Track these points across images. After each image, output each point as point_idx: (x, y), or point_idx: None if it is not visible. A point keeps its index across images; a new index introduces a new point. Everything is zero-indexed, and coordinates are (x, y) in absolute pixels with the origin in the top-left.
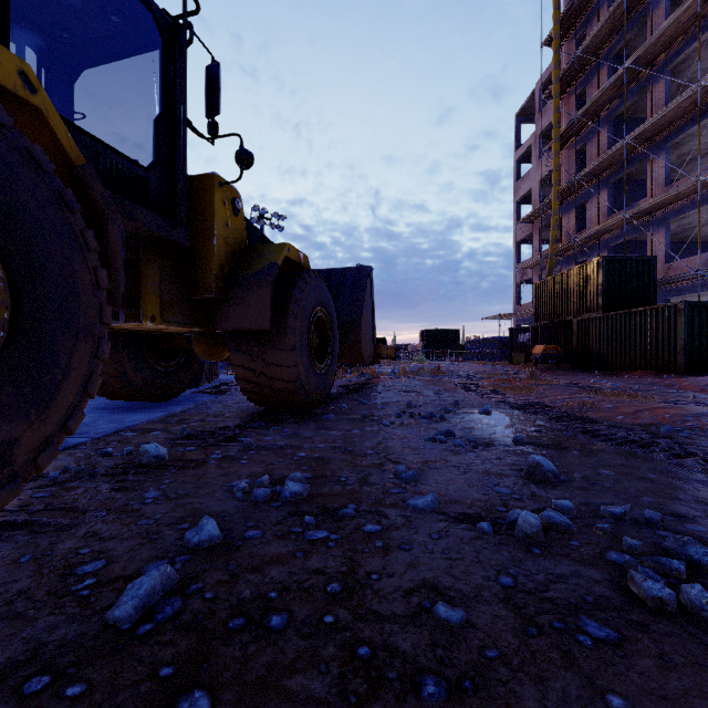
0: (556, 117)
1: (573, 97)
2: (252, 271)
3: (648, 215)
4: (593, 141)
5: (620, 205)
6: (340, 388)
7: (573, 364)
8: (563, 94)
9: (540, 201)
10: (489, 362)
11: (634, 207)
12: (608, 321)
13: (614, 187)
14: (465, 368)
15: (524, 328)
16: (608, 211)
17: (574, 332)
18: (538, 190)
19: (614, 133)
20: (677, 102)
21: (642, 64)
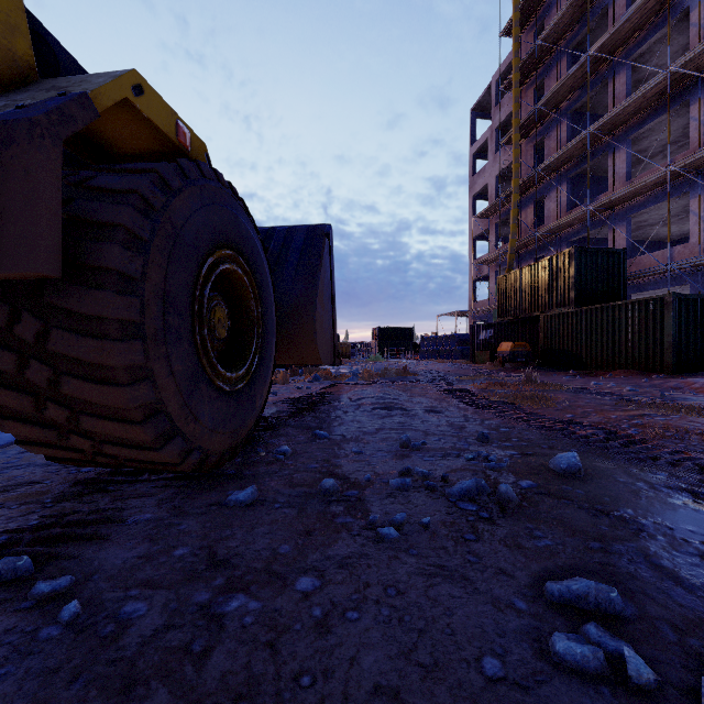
0: (517, 107)
1: (531, 90)
2: (5, 109)
3: (610, 209)
4: (552, 134)
5: (577, 200)
6: (282, 405)
7: (541, 362)
8: (521, 87)
9: (498, 196)
10: (448, 360)
11: (594, 201)
12: (582, 316)
13: (572, 182)
14: (428, 368)
15: (487, 324)
16: (568, 206)
17: (543, 328)
18: (494, 185)
19: (572, 127)
20: (645, 89)
21: (604, 53)
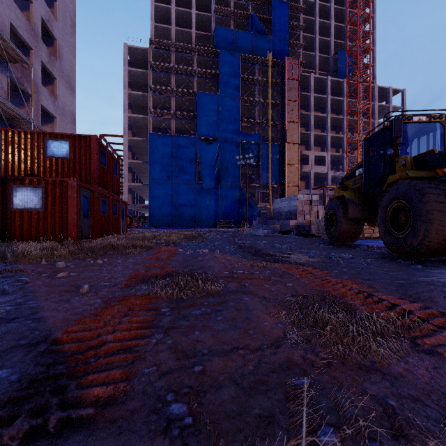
0: None
1: None
2: None
3: None
4: None
5: None
6: None
7: None
8: None
9: None
10: None
11: None
12: None
13: None
14: None
15: None
16: None
17: None
18: None
19: None
20: None
21: None
